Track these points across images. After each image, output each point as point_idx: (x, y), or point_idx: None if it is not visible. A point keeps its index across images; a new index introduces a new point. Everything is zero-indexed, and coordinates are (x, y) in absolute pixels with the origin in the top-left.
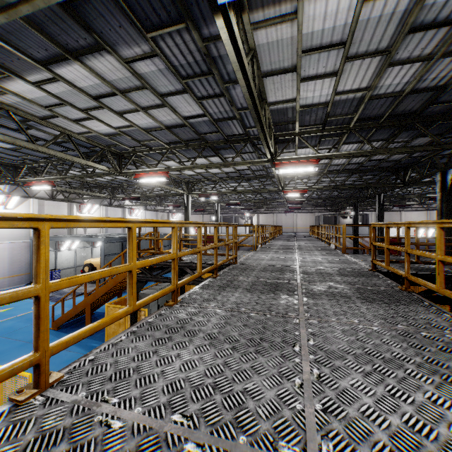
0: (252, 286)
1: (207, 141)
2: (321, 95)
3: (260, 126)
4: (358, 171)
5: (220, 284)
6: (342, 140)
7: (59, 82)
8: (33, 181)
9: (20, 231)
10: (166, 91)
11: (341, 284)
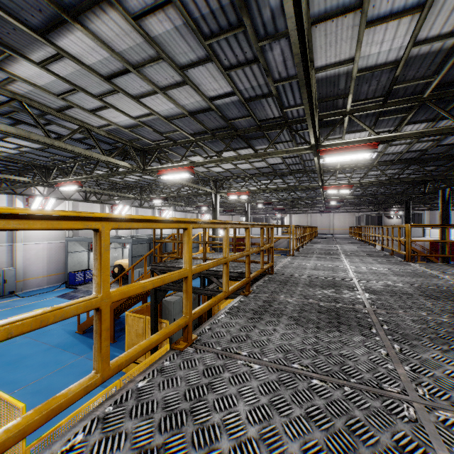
0: (301, 313)
1: (236, 129)
2: (391, 49)
3: (307, 92)
4: (418, 160)
5: (255, 308)
6: (407, 119)
7: (65, 59)
8: (62, 182)
9: (56, 232)
10: (186, 61)
11: (440, 316)
